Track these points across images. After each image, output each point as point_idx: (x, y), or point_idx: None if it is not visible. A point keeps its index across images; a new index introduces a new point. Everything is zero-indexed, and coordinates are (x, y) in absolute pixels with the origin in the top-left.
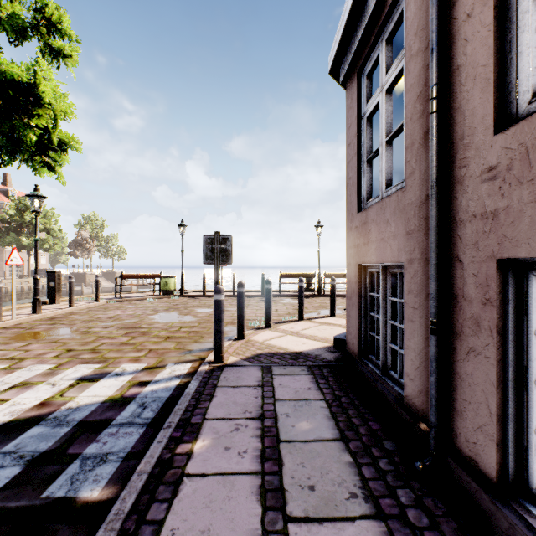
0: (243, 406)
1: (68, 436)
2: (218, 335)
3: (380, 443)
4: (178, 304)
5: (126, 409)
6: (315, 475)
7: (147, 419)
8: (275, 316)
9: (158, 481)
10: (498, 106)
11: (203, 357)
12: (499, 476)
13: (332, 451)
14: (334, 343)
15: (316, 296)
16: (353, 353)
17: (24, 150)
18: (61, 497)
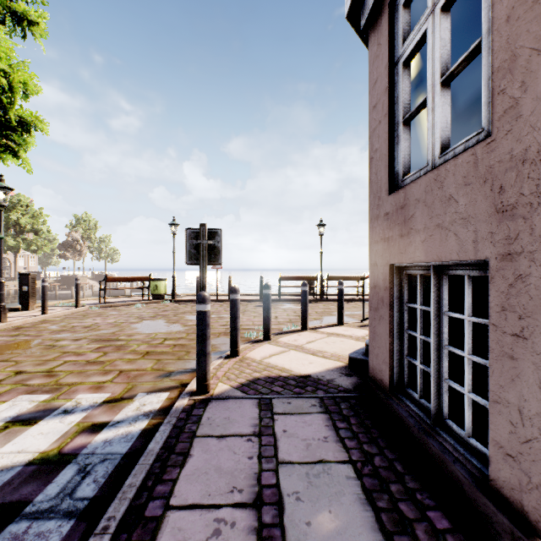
0: (230, 477)
1: None
2: (201, 357)
3: None
4: (168, 310)
5: (56, 478)
6: None
7: (83, 500)
8: (275, 325)
9: None
10: None
11: (185, 382)
12: None
13: None
14: (349, 363)
15: (318, 301)
16: (382, 384)
17: None
18: None
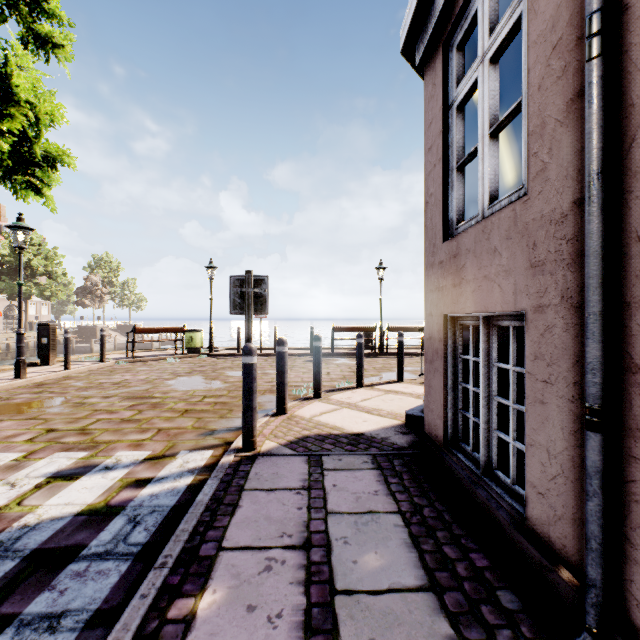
0: (279, 524)
1: (8, 579)
2: (248, 412)
3: (493, 595)
4: (205, 365)
5: (107, 526)
6: None
7: (137, 545)
8: (327, 382)
9: None
10: None
11: (229, 440)
12: None
13: (418, 614)
14: (406, 421)
15: (377, 355)
16: (436, 439)
17: None
18: None
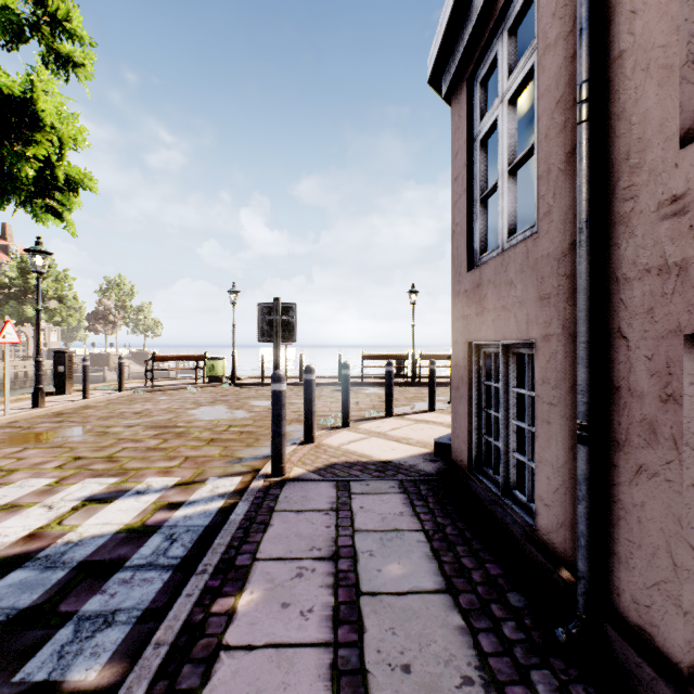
0: (309, 540)
1: (62, 585)
2: (277, 438)
3: (503, 596)
4: (228, 395)
5: (146, 543)
6: (411, 647)
7: (176, 558)
8: (356, 412)
9: (183, 658)
10: (687, 105)
11: (257, 467)
12: (688, 661)
13: (434, 610)
14: (435, 449)
15: (409, 384)
16: (462, 464)
17: (19, 189)
18: (41, 682)
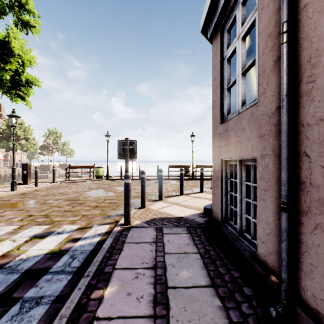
0: (142, 258)
1: (15, 282)
2: (126, 206)
3: (241, 289)
4: (105, 184)
5: (60, 259)
6: (194, 318)
7: (75, 267)
8: (165, 192)
9: None
10: None
11: (117, 220)
12: None
13: (206, 296)
14: (204, 211)
15: (190, 179)
16: (217, 219)
17: (2, 85)
18: None
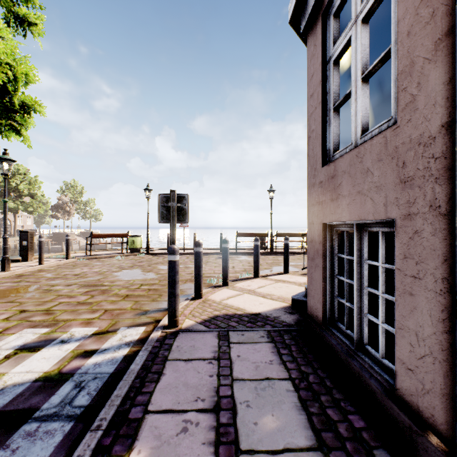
0: (195, 390)
1: None
2: (172, 298)
3: (371, 454)
4: (143, 261)
5: (58, 391)
6: None
7: (80, 407)
8: (232, 273)
9: None
10: None
11: (158, 318)
12: None
13: None
14: (292, 304)
15: (268, 254)
16: (317, 319)
17: None
18: None
